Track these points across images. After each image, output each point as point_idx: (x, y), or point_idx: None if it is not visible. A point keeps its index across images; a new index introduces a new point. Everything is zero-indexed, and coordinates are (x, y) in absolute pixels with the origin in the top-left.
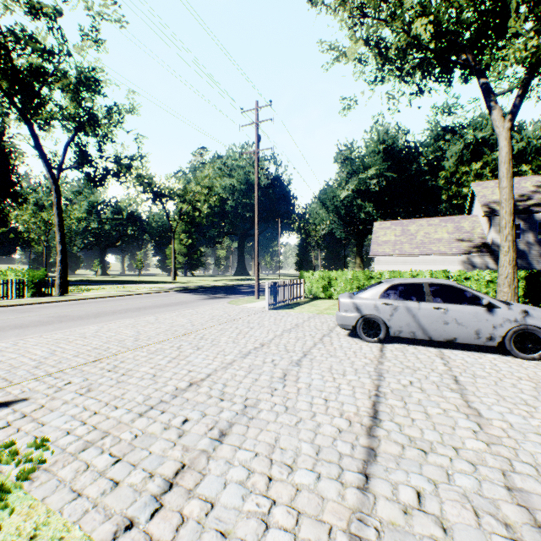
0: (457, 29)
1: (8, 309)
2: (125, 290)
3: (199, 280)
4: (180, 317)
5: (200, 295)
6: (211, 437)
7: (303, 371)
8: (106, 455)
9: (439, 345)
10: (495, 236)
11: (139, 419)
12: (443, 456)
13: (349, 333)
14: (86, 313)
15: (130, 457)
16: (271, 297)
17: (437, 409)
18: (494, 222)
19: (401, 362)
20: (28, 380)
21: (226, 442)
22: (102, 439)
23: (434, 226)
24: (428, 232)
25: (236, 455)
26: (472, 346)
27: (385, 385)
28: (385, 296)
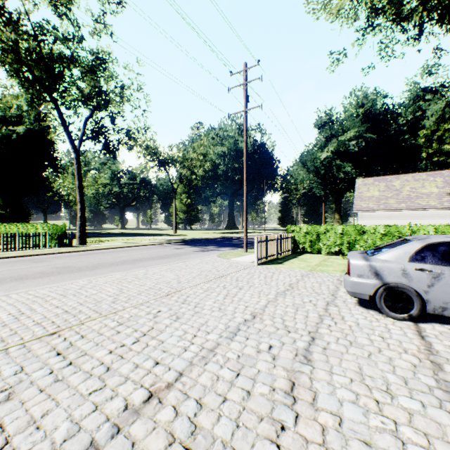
0: None
1: (29, 259)
2: (132, 241)
3: (196, 233)
4: (168, 271)
5: (194, 247)
6: None
7: (318, 377)
8: None
9: None
10: None
11: None
12: None
13: (359, 301)
14: (87, 264)
15: None
16: (260, 251)
17: None
18: None
19: None
20: None
21: None
22: None
23: (420, 180)
24: (415, 187)
25: None
26: None
27: None
28: (417, 259)
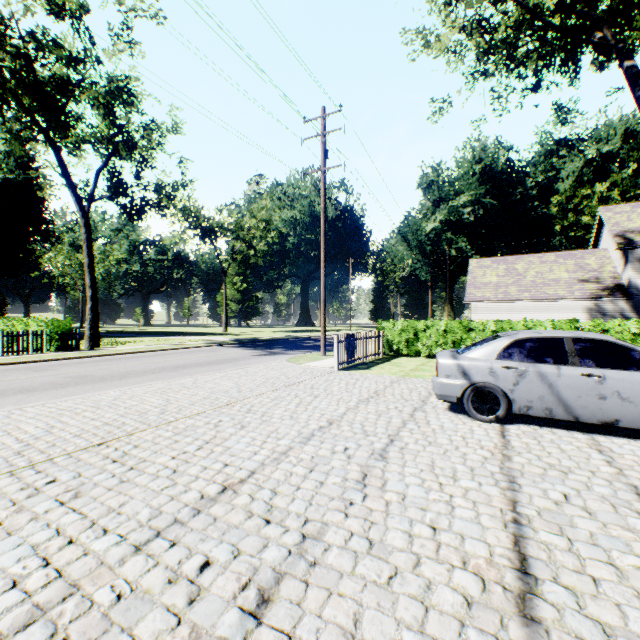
0: None
1: (24, 367)
2: (166, 343)
3: (255, 331)
4: (225, 379)
5: (254, 350)
6: (243, 607)
7: (391, 470)
8: None
9: (587, 428)
10: (633, 275)
11: (132, 558)
12: None
13: (450, 406)
14: (112, 372)
15: None
16: (342, 353)
17: (631, 557)
18: (631, 257)
19: (539, 456)
20: None
21: (267, 621)
22: (62, 603)
23: (548, 263)
24: (541, 271)
25: None
26: (638, 430)
27: (526, 502)
28: (505, 356)
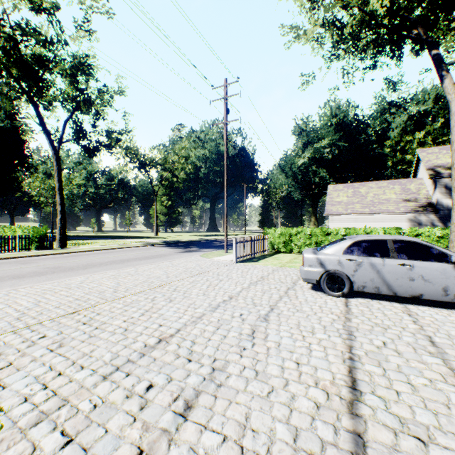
0: (409, 6)
1: (13, 261)
2: (114, 244)
3: (177, 235)
4: (157, 269)
5: (177, 249)
6: (175, 411)
7: (271, 327)
8: (57, 433)
9: (402, 300)
10: (440, 196)
11: (101, 383)
12: (448, 450)
13: (312, 286)
14: (77, 264)
15: (83, 438)
16: (238, 251)
17: (422, 379)
18: (438, 184)
19: (369, 318)
20: (6, 333)
21: (190, 419)
22: (58, 410)
23: (382, 188)
24: (378, 194)
25: (201, 438)
26: (436, 301)
27: (358, 346)
28: (348, 252)
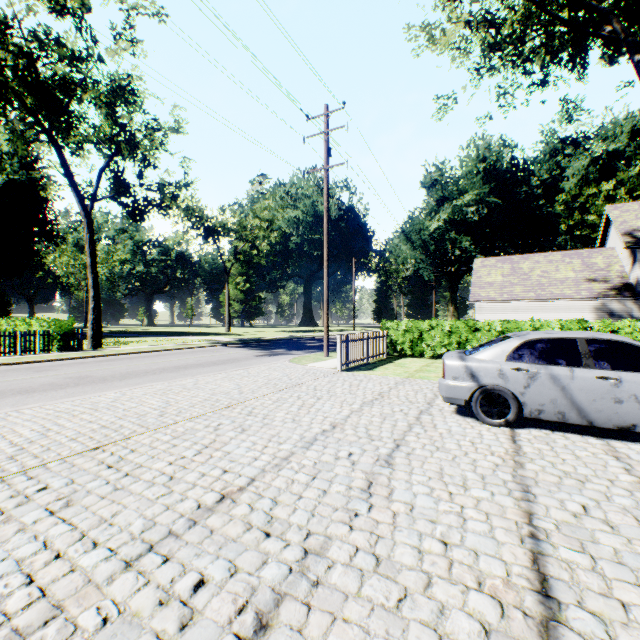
0: None
1: (25, 367)
2: (169, 343)
3: (258, 331)
4: (226, 380)
5: (256, 350)
6: (239, 634)
7: (397, 477)
8: None
9: (601, 432)
10: None
11: (121, 576)
12: None
13: (457, 409)
14: (113, 373)
15: None
16: (345, 354)
17: None
18: (639, 256)
19: (553, 463)
20: None
21: None
22: (43, 628)
23: (554, 262)
24: (547, 271)
25: None
26: None
27: (542, 514)
28: (515, 357)
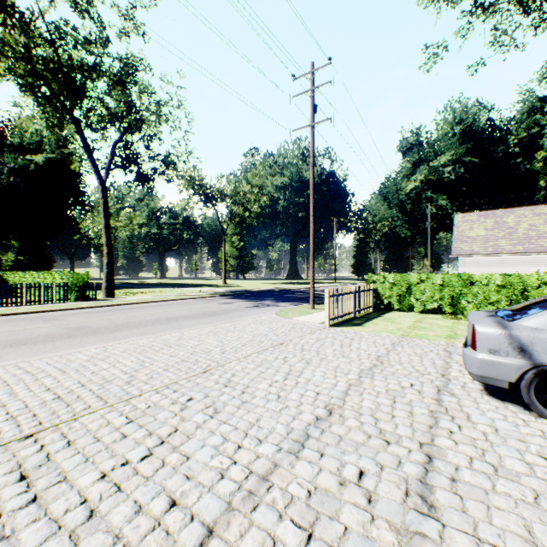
0: None
1: (39, 316)
2: (171, 294)
3: (250, 283)
4: (210, 336)
5: (246, 301)
6: None
7: None
8: None
9: None
10: None
11: None
12: None
13: (485, 386)
14: (109, 324)
15: None
16: (332, 308)
17: None
18: None
19: None
20: None
21: None
22: None
23: (542, 215)
24: (535, 224)
25: None
26: None
27: None
28: None
